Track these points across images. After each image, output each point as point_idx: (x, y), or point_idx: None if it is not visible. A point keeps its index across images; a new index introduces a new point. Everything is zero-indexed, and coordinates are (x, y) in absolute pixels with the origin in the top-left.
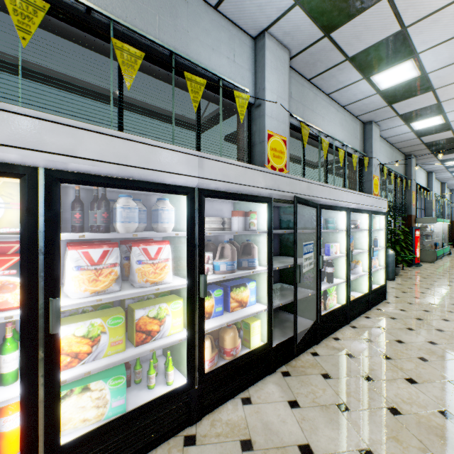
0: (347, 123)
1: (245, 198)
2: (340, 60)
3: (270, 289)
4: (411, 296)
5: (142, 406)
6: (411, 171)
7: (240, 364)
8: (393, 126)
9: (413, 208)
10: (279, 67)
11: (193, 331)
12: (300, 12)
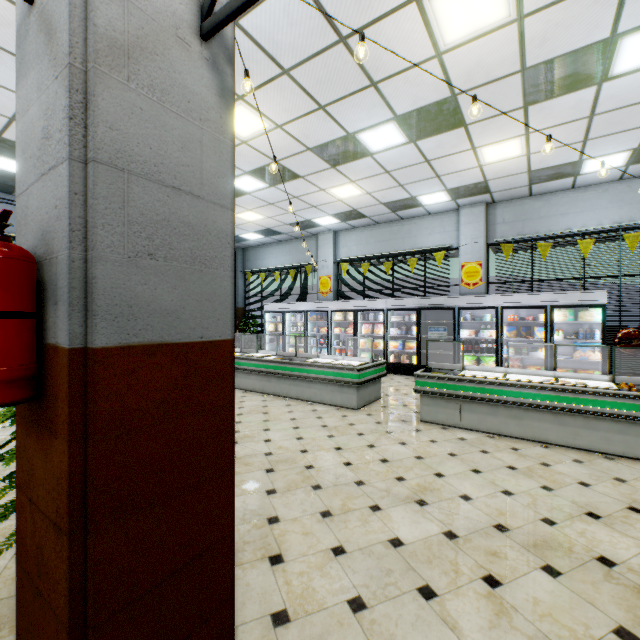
0: (638, 191)
1: (404, 310)
2: (526, 187)
3: (417, 343)
4: None
5: None
6: None
7: (401, 365)
8: None
9: None
10: (474, 219)
11: (384, 348)
12: (461, 199)
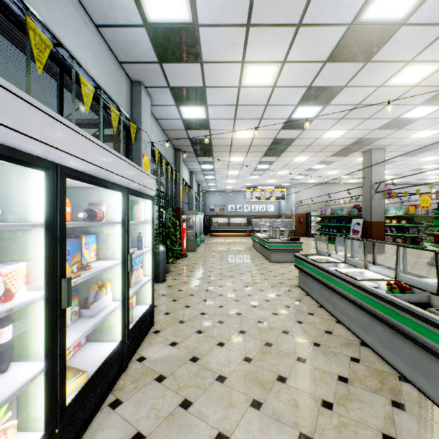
0: (105, 59)
1: None
2: None
3: None
4: (182, 306)
5: None
6: (179, 165)
7: None
8: (164, 103)
9: (181, 201)
10: None
11: None
12: None
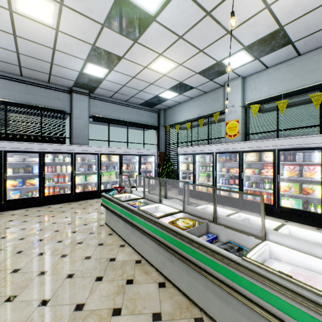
0: None
1: None
2: None
3: None
4: None
5: (301, 210)
6: None
7: None
8: None
9: None
10: None
11: None
12: None
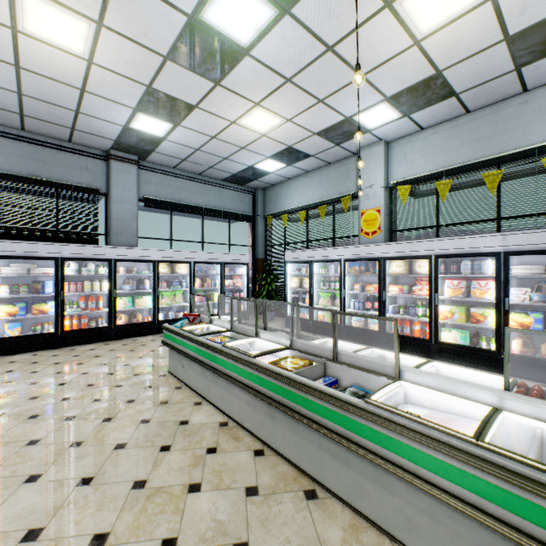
0: None
1: None
2: None
3: None
4: None
5: (468, 346)
6: None
7: (545, 364)
8: None
9: None
10: None
11: (499, 326)
12: None
